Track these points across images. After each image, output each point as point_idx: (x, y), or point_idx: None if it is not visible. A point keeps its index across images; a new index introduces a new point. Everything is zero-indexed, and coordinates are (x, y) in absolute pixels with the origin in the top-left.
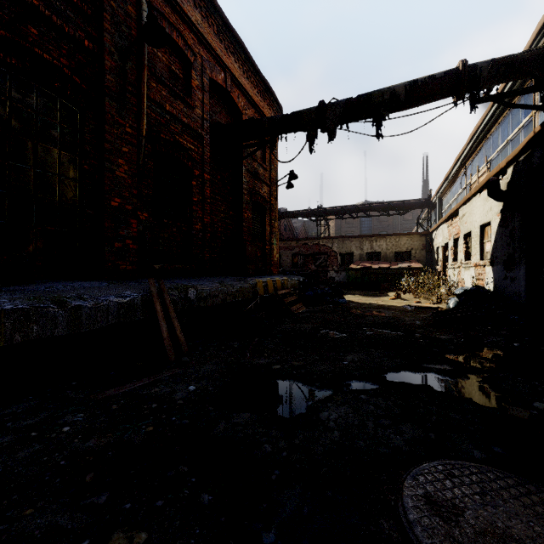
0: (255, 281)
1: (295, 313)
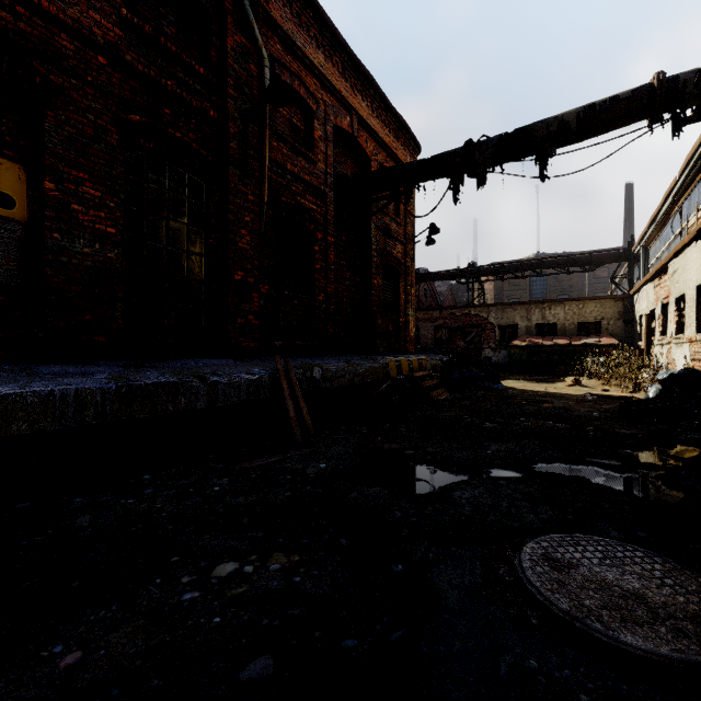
0: (386, 361)
1: (435, 399)
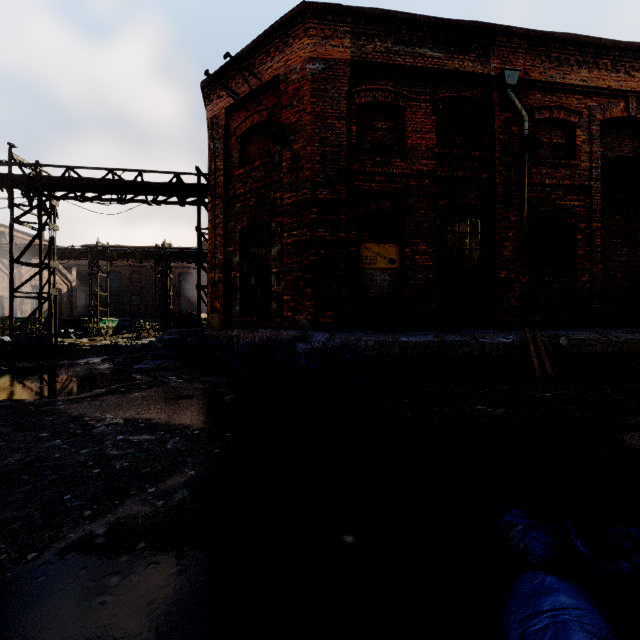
0: None
1: None
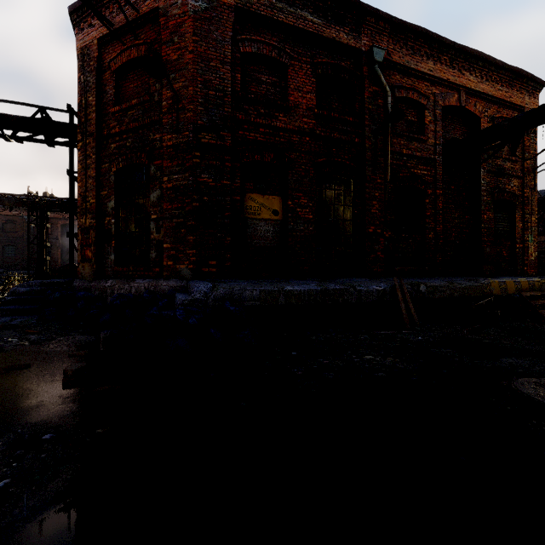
0: (488, 281)
1: None
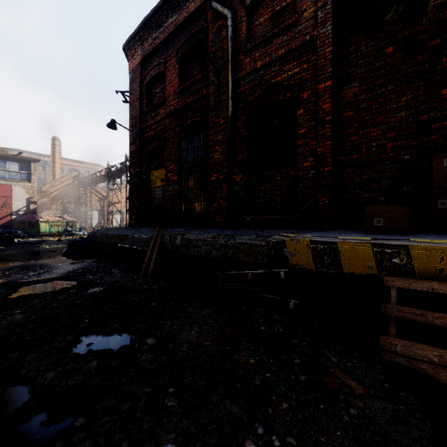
0: (280, 239)
1: (390, 360)
